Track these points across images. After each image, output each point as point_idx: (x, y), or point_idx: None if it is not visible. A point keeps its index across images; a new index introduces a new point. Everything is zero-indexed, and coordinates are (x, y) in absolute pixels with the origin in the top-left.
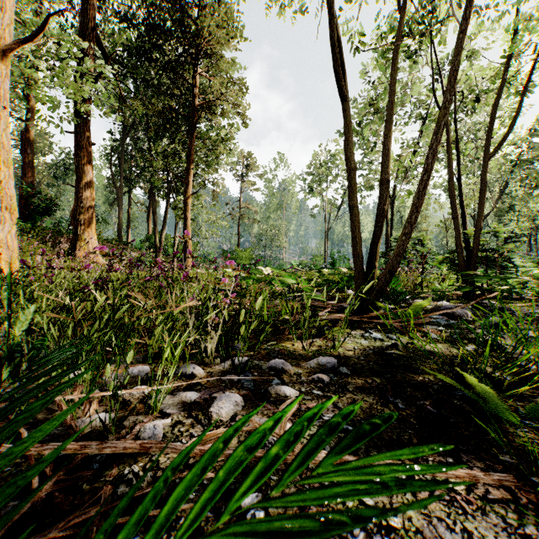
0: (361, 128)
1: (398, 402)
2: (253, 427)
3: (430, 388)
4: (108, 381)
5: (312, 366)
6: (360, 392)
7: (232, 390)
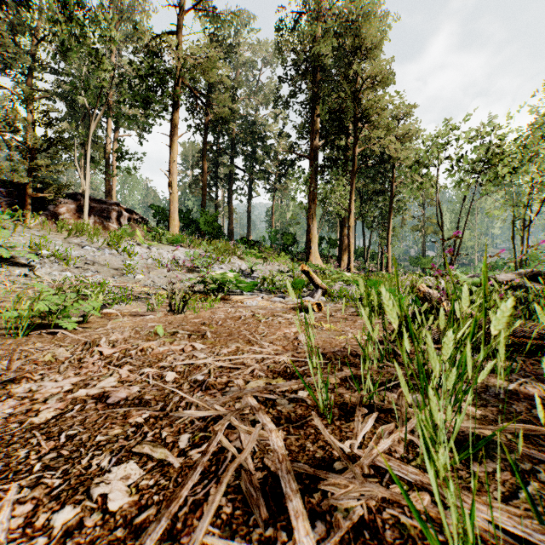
0: None
1: None
2: None
3: None
4: None
5: None
6: None
7: None
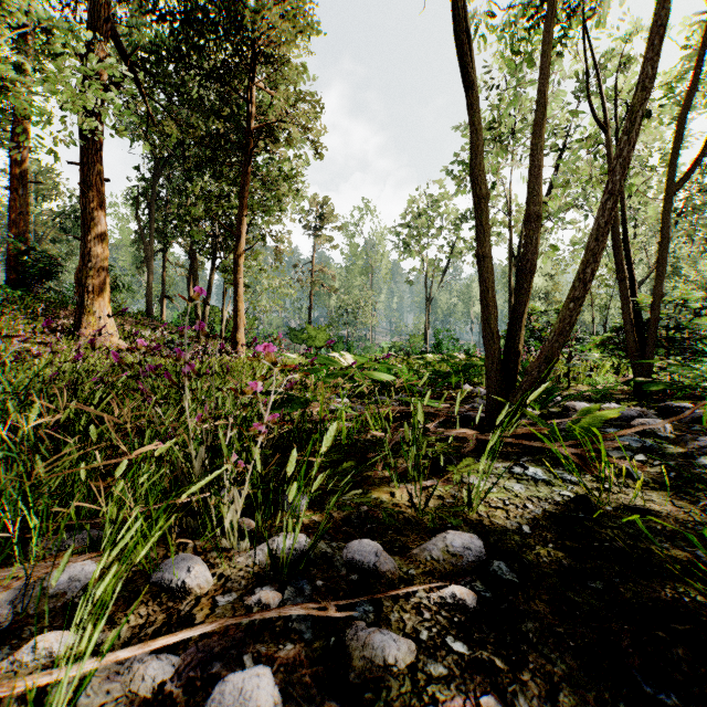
0: None
1: (675, 704)
2: None
3: None
4: None
5: (436, 557)
6: (556, 647)
7: (260, 643)
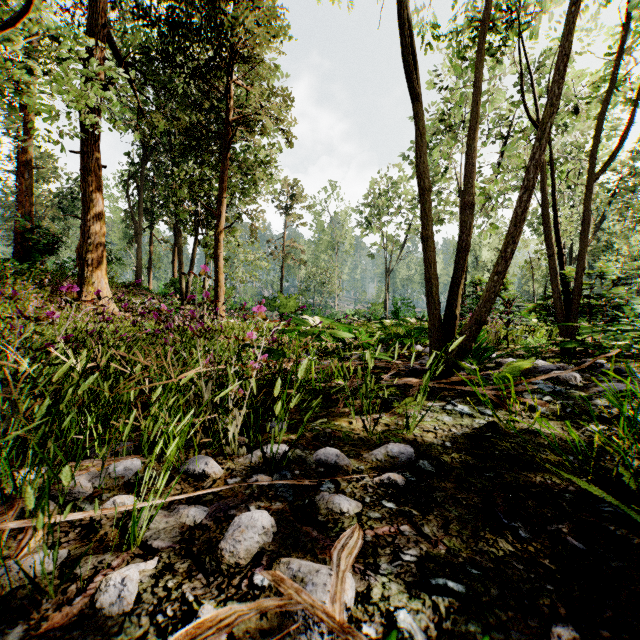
0: (430, 149)
1: (519, 526)
2: (286, 598)
3: (561, 499)
4: (73, 488)
5: (379, 459)
6: (453, 504)
7: (259, 502)
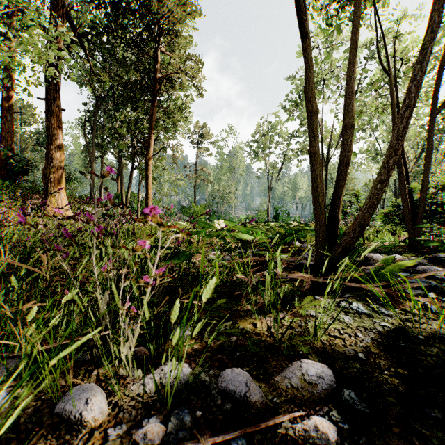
0: (300, 100)
1: None
2: None
3: None
4: None
5: (295, 385)
6: None
7: None
